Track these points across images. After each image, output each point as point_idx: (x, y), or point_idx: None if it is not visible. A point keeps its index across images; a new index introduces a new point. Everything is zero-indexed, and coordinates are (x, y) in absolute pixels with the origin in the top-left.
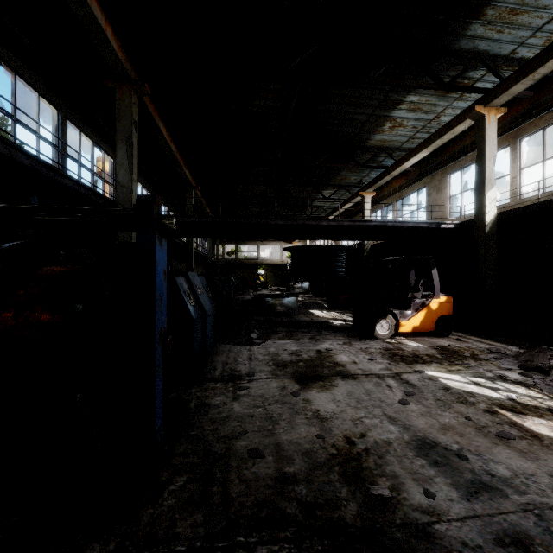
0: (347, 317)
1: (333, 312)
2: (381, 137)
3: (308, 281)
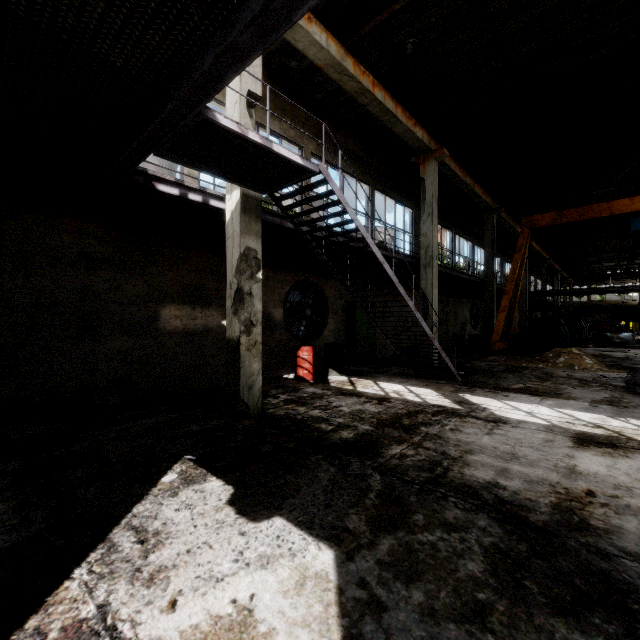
0: None
1: None
2: None
3: None
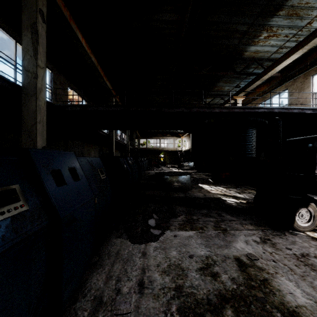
0: (235, 193)
1: (219, 187)
2: (255, 49)
3: (192, 161)
